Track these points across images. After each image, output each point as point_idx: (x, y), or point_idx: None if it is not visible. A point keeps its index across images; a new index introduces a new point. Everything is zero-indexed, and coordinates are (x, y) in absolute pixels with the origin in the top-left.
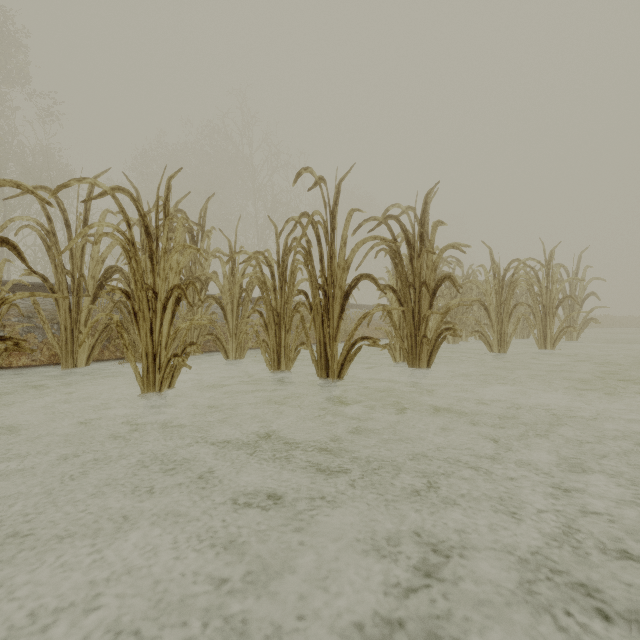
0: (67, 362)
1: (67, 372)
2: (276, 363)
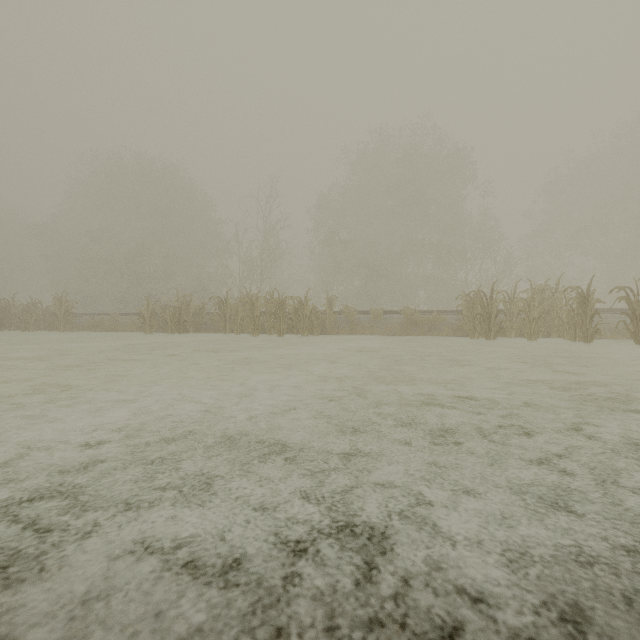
0: (509, 336)
1: (509, 339)
2: (574, 340)
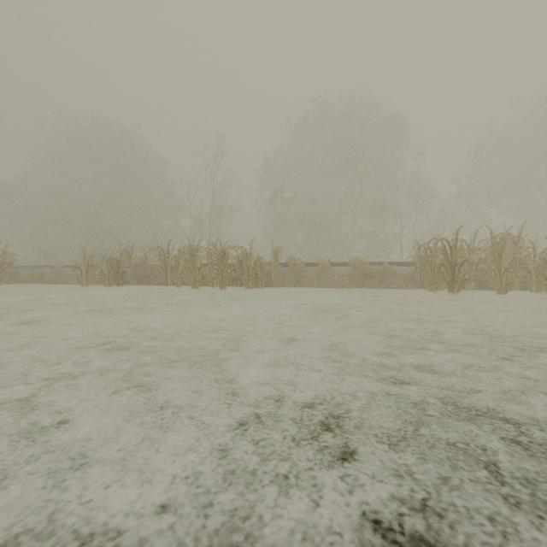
0: (467, 289)
1: (467, 292)
2: None
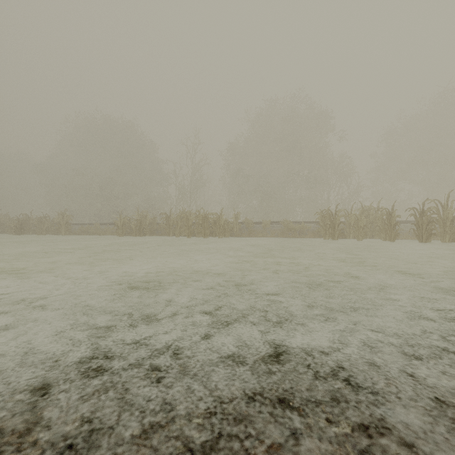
0: (348, 238)
1: (348, 240)
2: (385, 240)
